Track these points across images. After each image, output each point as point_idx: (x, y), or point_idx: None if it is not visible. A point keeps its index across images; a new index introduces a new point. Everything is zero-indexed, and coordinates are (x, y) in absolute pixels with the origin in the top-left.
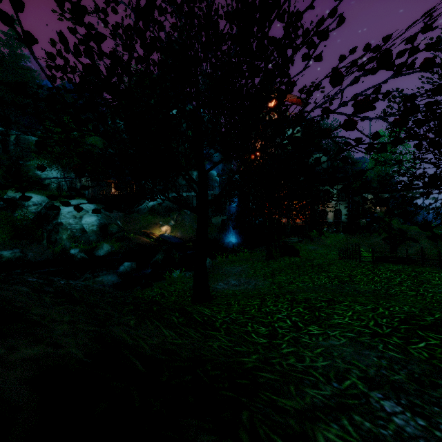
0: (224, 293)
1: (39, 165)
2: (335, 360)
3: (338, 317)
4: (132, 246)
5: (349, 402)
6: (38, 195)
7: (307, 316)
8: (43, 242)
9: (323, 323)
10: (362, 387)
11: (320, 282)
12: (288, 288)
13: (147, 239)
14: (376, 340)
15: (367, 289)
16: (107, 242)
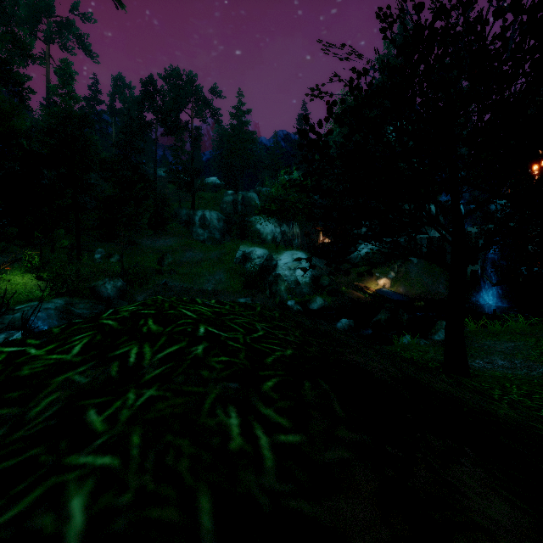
0: (487, 373)
1: (306, 233)
2: None
3: None
4: (345, 301)
5: None
6: (260, 249)
7: None
8: (266, 292)
9: None
10: None
11: None
12: None
13: (360, 294)
14: None
15: None
16: (319, 295)
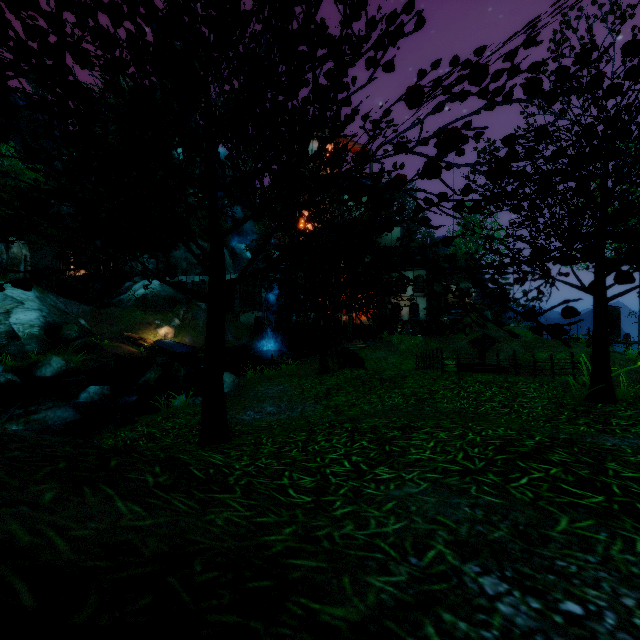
0: (254, 426)
1: None
2: (413, 519)
3: (417, 450)
4: (107, 359)
5: (435, 590)
6: None
7: (374, 453)
8: None
9: (396, 462)
10: (452, 558)
11: (392, 403)
12: (348, 413)
13: (133, 348)
14: (467, 480)
15: (452, 409)
16: (59, 353)
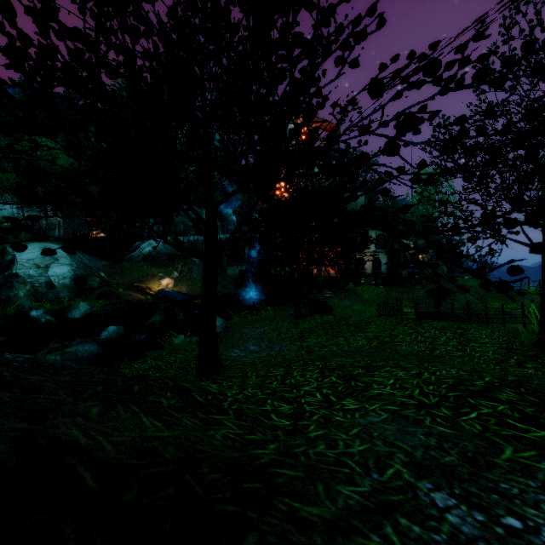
0: (240, 362)
1: None
2: (375, 443)
3: (378, 386)
4: (121, 304)
5: (393, 500)
6: None
7: (341, 387)
8: None
9: (360, 395)
10: (408, 476)
11: (356, 345)
12: (319, 353)
13: (142, 295)
14: (423, 412)
15: (410, 351)
16: (85, 299)
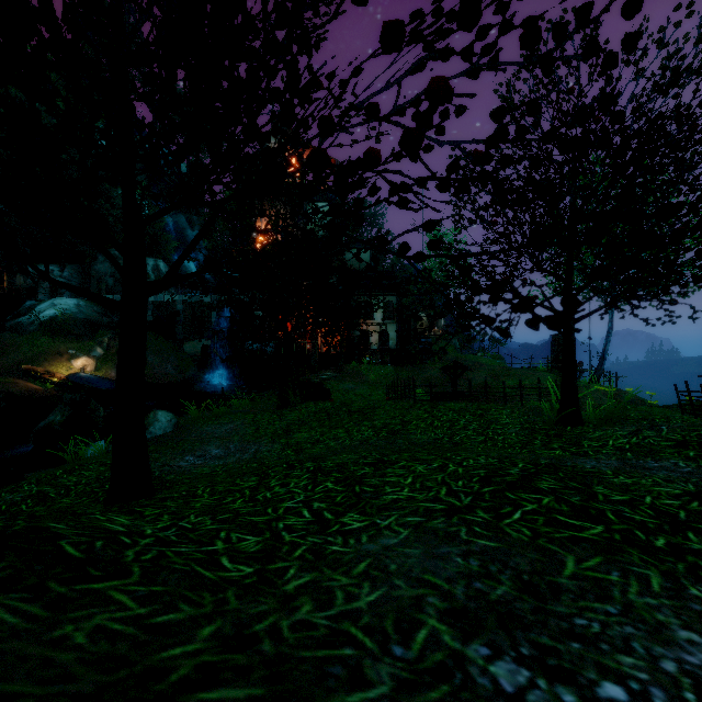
0: (193, 474)
1: None
2: (393, 584)
3: (393, 489)
4: None
5: (433, 701)
6: None
7: (341, 496)
8: None
9: (368, 505)
10: (451, 637)
11: (361, 437)
12: (312, 451)
13: (36, 384)
14: (455, 520)
15: (427, 439)
16: None
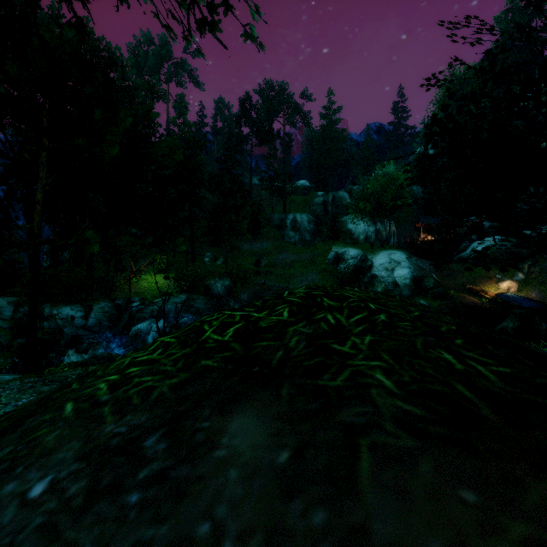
0: None
1: (428, 228)
2: None
3: None
4: (456, 306)
5: None
6: (354, 249)
7: None
8: None
9: None
10: None
11: None
12: None
13: (475, 298)
14: None
15: None
16: (422, 298)
